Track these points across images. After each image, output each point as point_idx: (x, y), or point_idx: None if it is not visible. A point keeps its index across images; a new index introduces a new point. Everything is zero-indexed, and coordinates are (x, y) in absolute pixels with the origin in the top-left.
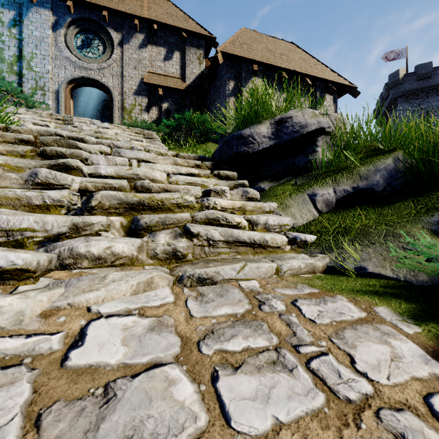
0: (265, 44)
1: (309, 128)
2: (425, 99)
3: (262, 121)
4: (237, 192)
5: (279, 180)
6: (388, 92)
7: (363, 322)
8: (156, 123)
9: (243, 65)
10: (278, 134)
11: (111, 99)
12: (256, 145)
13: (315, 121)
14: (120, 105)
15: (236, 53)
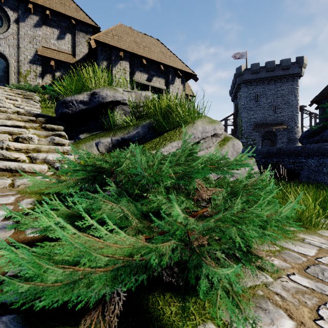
0: (134, 38)
1: (107, 99)
2: (256, 86)
3: (81, 93)
4: (47, 139)
5: (93, 133)
6: (236, 79)
7: (1, 205)
8: (44, 87)
9: (114, 51)
10: (90, 102)
11: (8, 64)
12: (74, 108)
13: (111, 95)
14: (16, 70)
15: (106, 42)
